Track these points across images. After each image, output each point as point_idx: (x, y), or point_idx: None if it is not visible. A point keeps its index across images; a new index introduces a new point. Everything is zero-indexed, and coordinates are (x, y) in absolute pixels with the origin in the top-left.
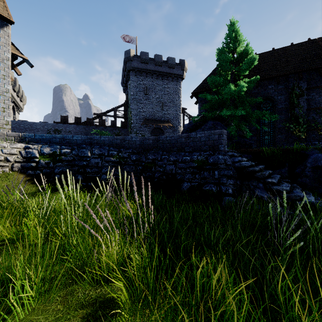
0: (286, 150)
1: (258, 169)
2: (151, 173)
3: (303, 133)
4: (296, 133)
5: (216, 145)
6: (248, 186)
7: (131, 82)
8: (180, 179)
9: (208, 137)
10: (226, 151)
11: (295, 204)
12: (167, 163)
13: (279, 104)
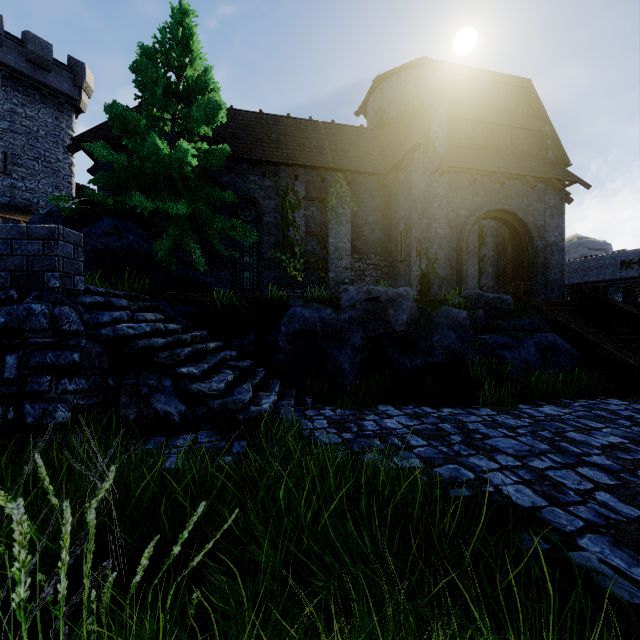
0: (257, 299)
1: (164, 343)
2: None
3: (300, 272)
4: (291, 271)
5: (37, 272)
6: (135, 391)
7: None
8: None
9: (9, 242)
10: (78, 291)
11: (236, 420)
12: None
13: (268, 216)
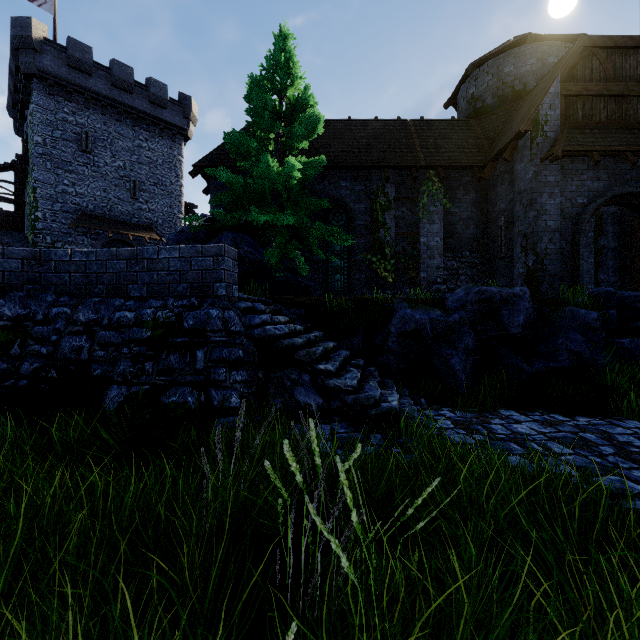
0: (361, 302)
1: (303, 342)
2: (6, 363)
3: (391, 273)
4: (381, 272)
5: (209, 283)
6: (281, 383)
7: (34, 109)
8: (102, 376)
9: (189, 260)
10: (235, 298)
11: (367, 415)
12: (67, 329)
13: (358, 219)
